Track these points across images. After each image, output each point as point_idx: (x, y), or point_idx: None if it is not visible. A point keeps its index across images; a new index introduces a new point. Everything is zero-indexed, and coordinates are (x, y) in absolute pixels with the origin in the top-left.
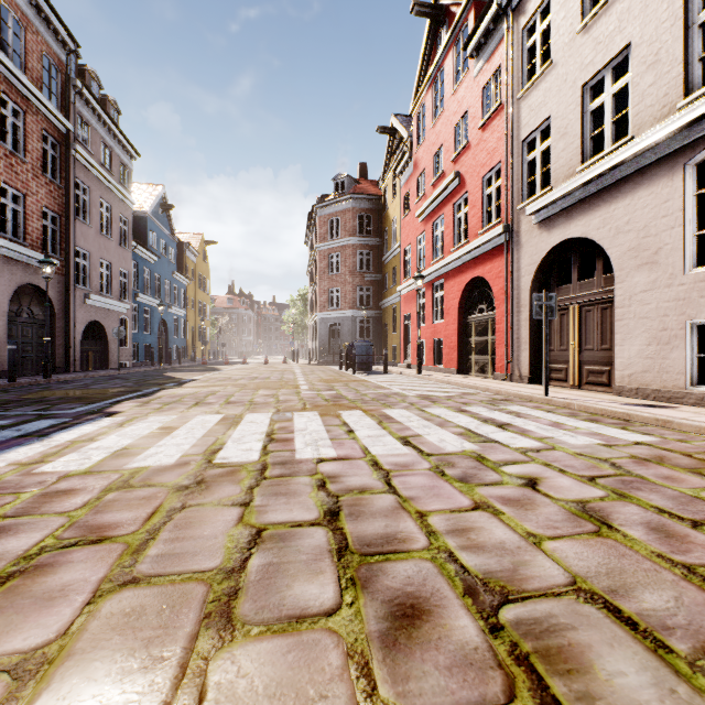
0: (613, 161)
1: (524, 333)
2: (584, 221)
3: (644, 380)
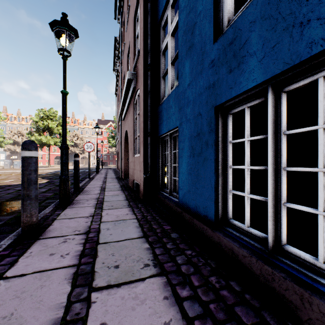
0: None
1: None
2: None
3: None
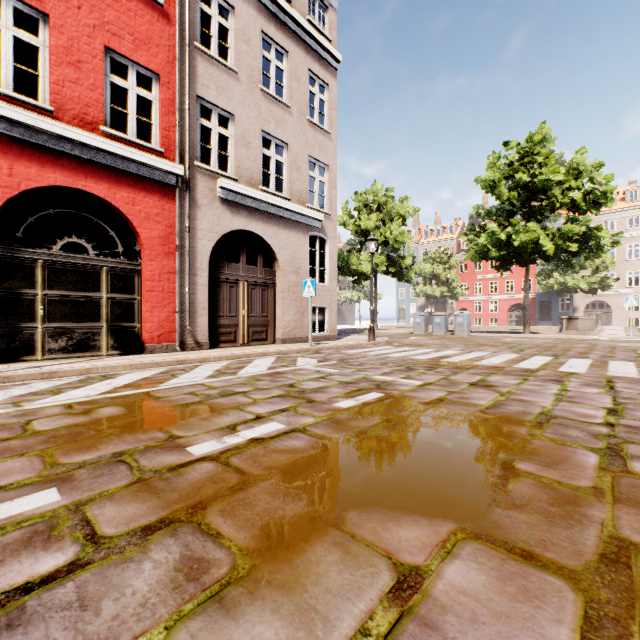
0: (291, 207)
1: (203, 298)
2: (263, 227)
3: (295, 333)
